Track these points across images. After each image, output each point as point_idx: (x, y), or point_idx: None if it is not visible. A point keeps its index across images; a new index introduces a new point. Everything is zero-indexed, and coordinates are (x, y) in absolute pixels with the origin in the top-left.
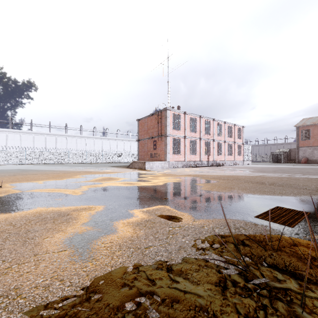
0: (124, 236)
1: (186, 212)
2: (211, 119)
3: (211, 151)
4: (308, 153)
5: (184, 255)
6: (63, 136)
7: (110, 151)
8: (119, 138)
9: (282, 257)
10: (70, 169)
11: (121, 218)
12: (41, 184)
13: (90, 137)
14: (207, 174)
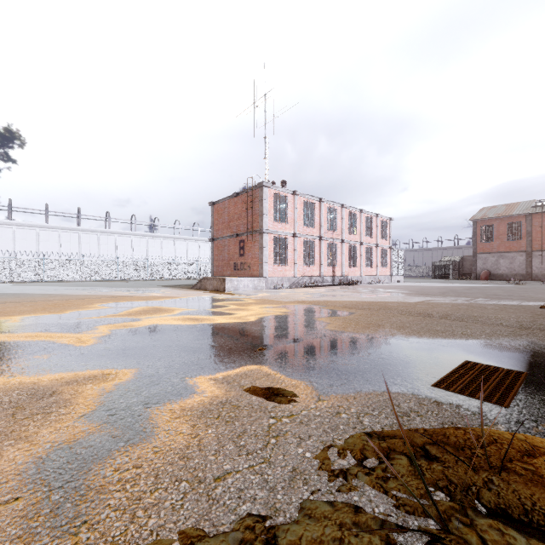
0: (171, 446)
1: (302, 380)
2: (339, 204)
3: (338, 260)
4: (490, 264)
5: (303, 494)
6: (74, 232)
7: (161, 259)
8: (179, 236)
9: (513, 487)
10: (83, 292)
11: (168, 398)
12: (15, 323)
13: (124, 233)
14: (333, 299)
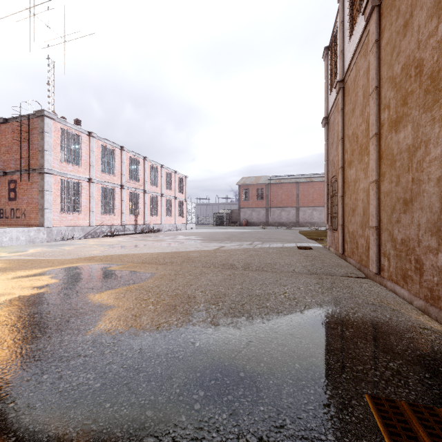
0: None
1: None
2: (142, 156)
3: (141, 209)
4: (248, 215)
5: None
6: None
7: None
8: None
9: None
10: None
11: None
12: None
13: None
14: (132, 251)
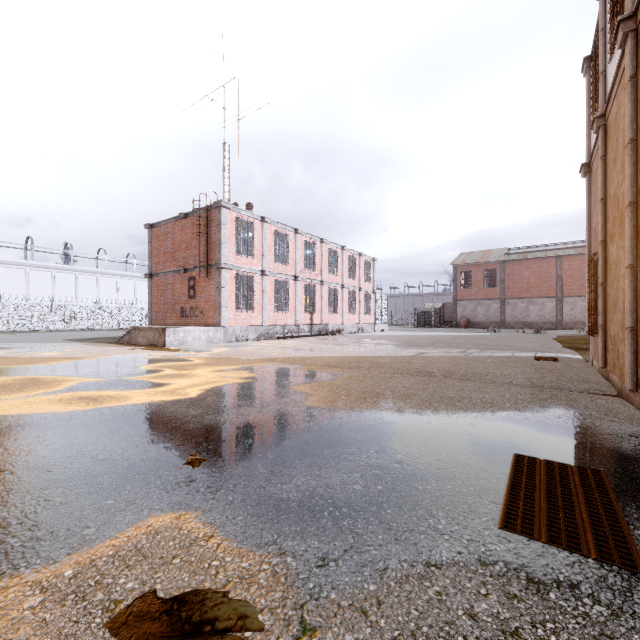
0: None
1: (264, 551)
2: (318, 238)
3: (317, 305)
4: (469, 311)
5: None
6: None
7: (76, 302)
8: (105, 271)
9: None
10: None
11: None
12: None
13: (13, 263)
14: (313, 354)
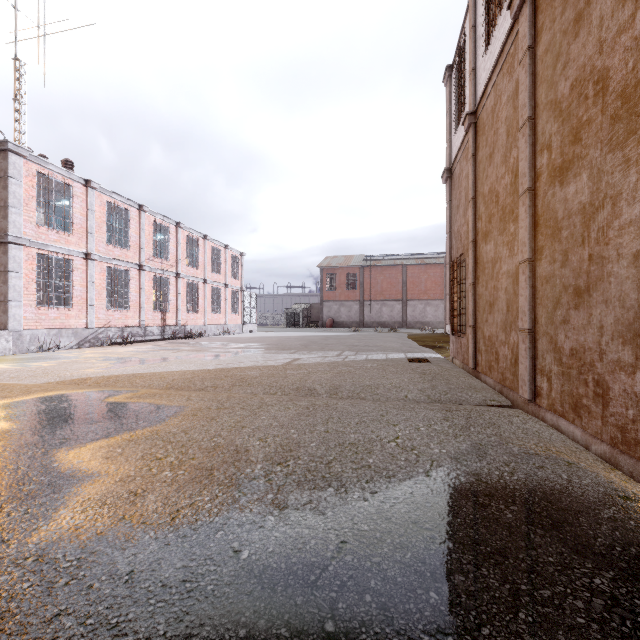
0: None
1: None
2: (173, 221)
3: (172, 302)
4: (334, 312)
5: None
6: None
7: None
8: None
9: None
10: None
11: None
12: None
13: None
14: (152, 369)
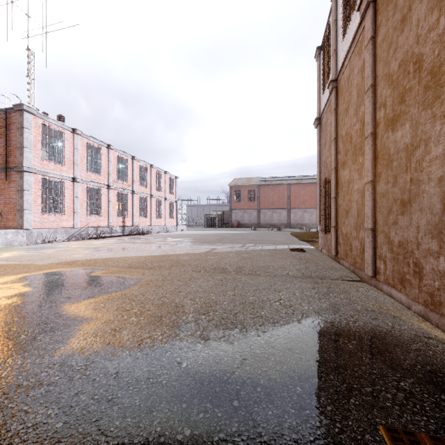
0: None
1: None
2: (130, 155)
3: (129, 210)
4: (239, 217)
5: None
6: None
7: None
8: None
9: None
10: None
11: None
12: None
13: None
14: (117, 255)
